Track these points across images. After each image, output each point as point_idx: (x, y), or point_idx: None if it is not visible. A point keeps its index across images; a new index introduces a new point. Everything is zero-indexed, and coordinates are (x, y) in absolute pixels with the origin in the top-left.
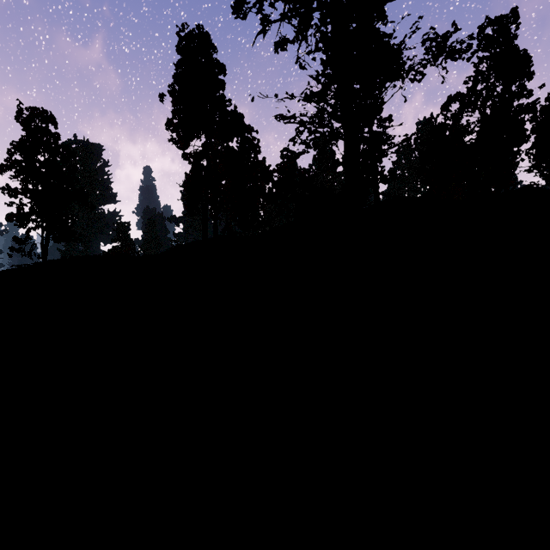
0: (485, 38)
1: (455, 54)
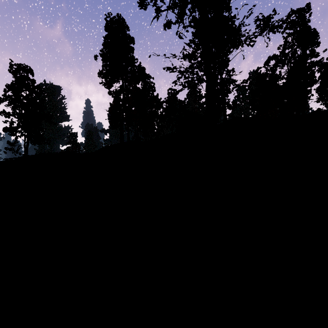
0: (291, 21)
1: (274, 29)
